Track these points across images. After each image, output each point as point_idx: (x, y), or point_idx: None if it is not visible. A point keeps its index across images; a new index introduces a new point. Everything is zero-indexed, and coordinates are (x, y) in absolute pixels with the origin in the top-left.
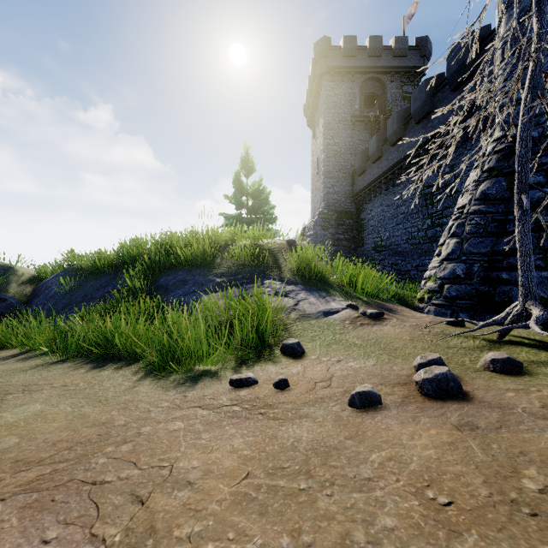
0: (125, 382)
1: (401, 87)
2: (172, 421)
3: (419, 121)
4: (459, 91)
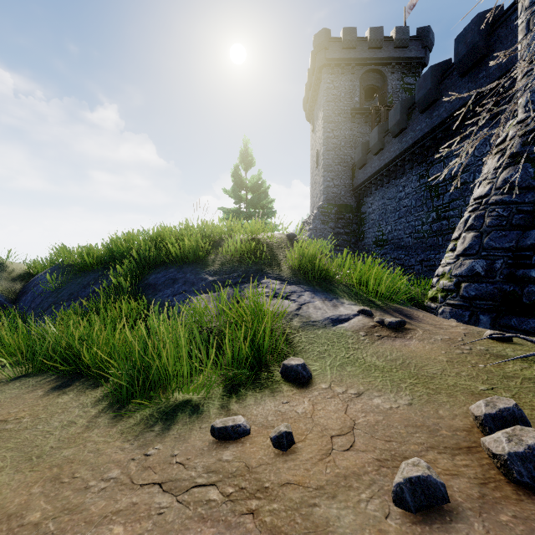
0: (79, 418)
1: (402, 79)
2: (109, 523)
3: (424, 110)
4: (468, 76)
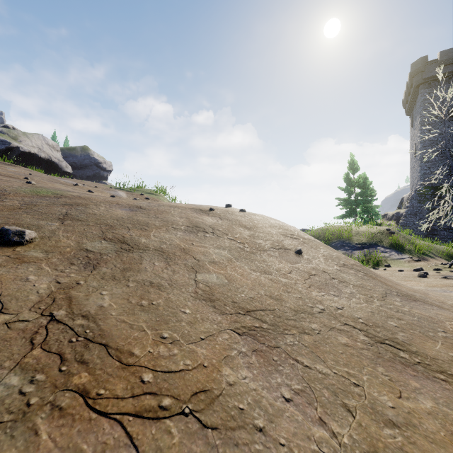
0: None
1: None
2: None
3: None
4: None
